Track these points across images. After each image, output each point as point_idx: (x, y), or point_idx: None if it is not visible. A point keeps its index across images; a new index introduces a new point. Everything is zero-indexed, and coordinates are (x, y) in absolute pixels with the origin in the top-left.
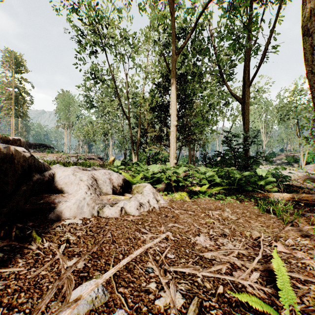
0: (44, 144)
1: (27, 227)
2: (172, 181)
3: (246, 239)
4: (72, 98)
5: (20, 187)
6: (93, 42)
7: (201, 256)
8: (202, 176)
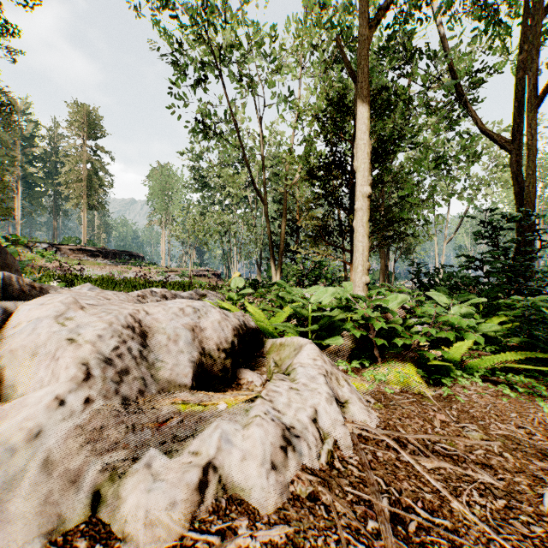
0: (128, 252)
1: None
2: (372, 333)
3: None
4: (172, 175)
5: None
6: (201, 64)
7: None
8: (466, 322)
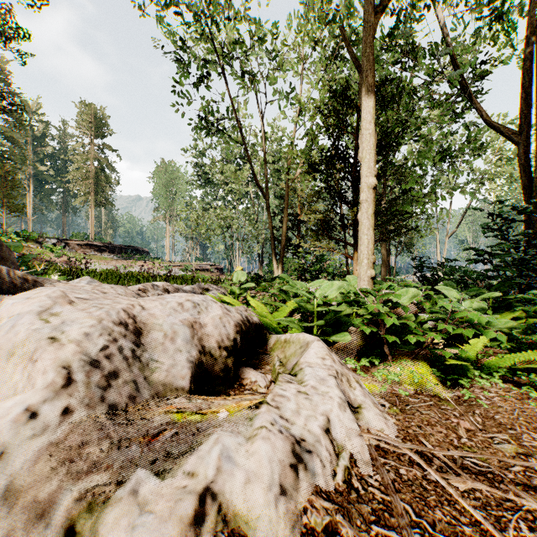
0: (134, 247)
1: None
2: (382, 329)
3: None
4: (176, 172)
5: None
6: (204, 61)
7: None
8: (485, 319)
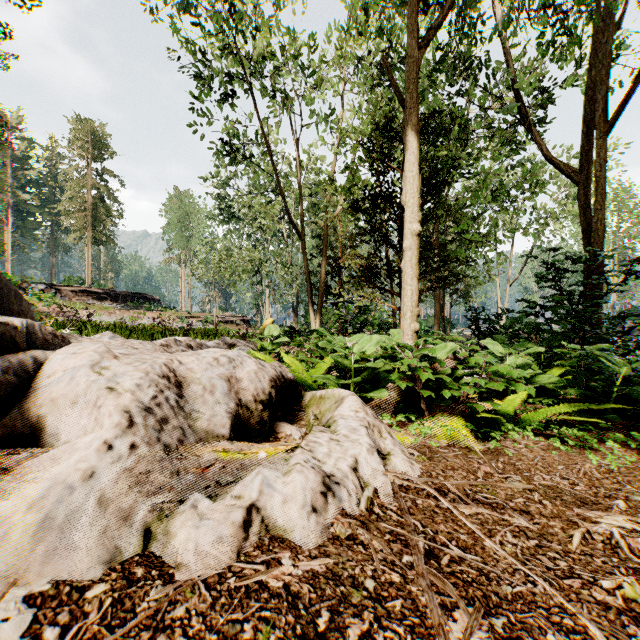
0: (142, 294)
1: None
2: (419, 384)
3: None
4: (193, 204)
5: None
6: (229, 77)
7: None
8: (516, 372)
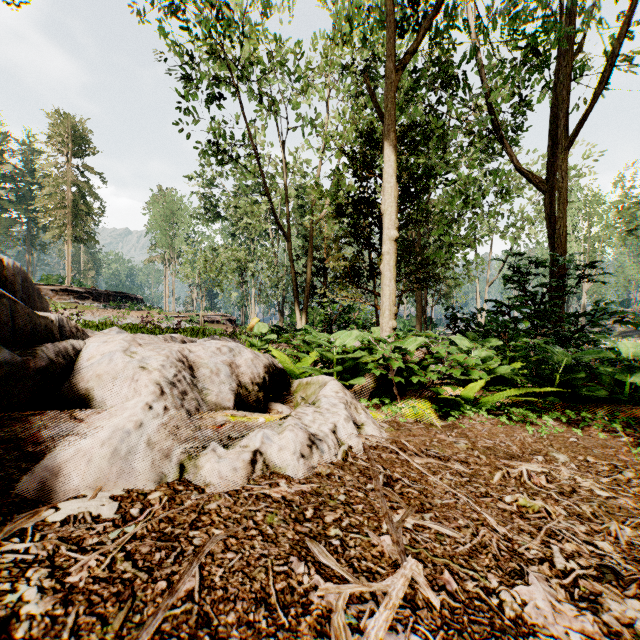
0: (125, 293)
1: None
2: (392, 372)
3: None
4: (177, 202)
5: None
6: (216, 79)
7: None
8: (472, 361)
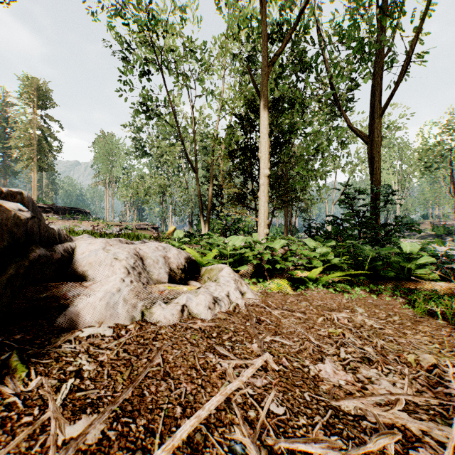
0: (77, 208)
1: (9, 343)
2: (264, 262)
3: (410, 369)
4: (115, 143)
5: (6, 269)
6: (145, 59)
7: (334, 407)
8: (313, 254)
